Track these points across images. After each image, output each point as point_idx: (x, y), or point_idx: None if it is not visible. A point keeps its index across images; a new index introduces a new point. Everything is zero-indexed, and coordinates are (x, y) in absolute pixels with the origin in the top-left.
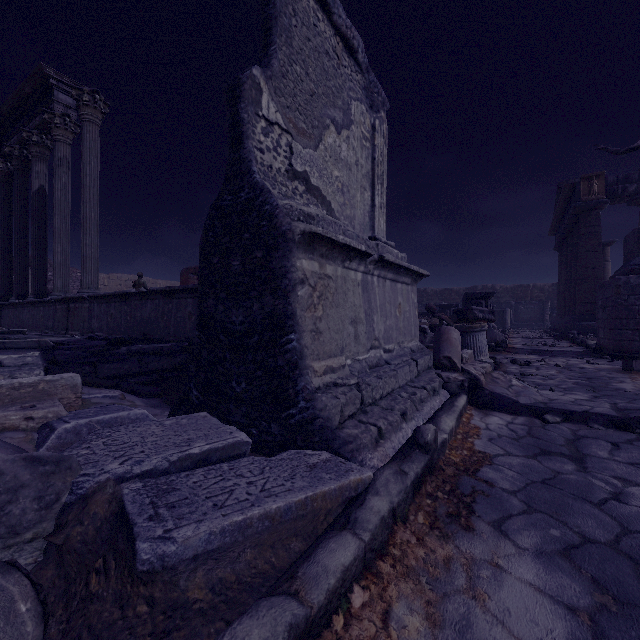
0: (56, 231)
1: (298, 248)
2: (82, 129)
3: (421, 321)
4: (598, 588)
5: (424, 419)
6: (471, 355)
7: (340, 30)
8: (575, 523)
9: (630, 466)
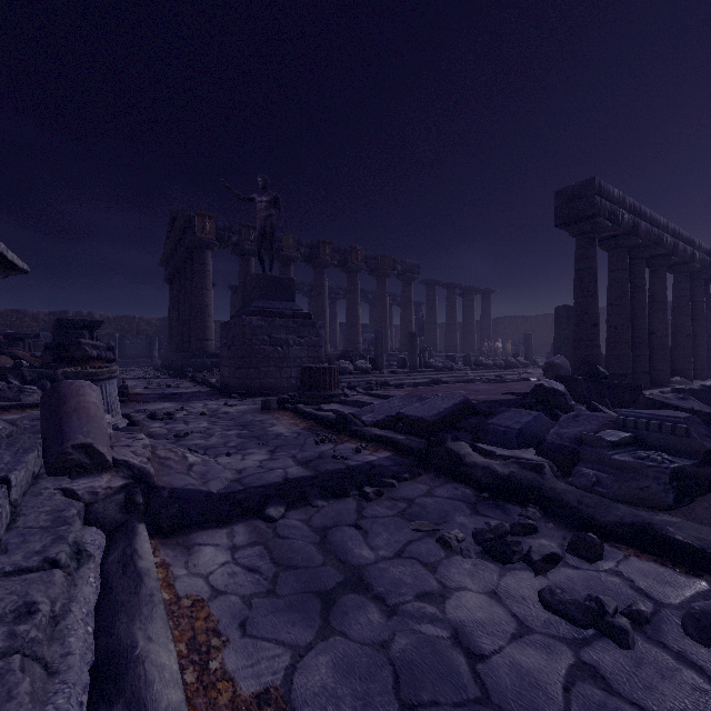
0: None
1: None
2: None
3: None
4: None
5: (82, 694)
6: None
7: None
8: None
9: (402, 560)
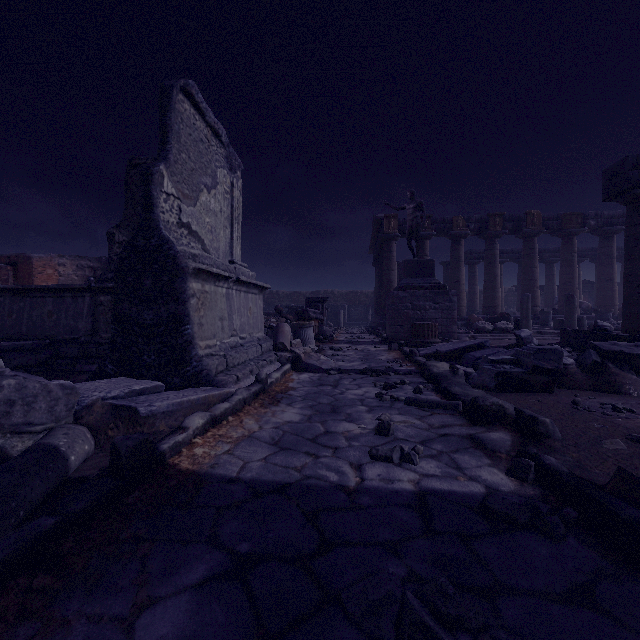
0: None
1: (191, 276)
2: None
3: (271, 320)
4: (316, 411)
5: None
6: (299, 342)
7: (210, 124)
8: (319, 400)
9: (354, 385)
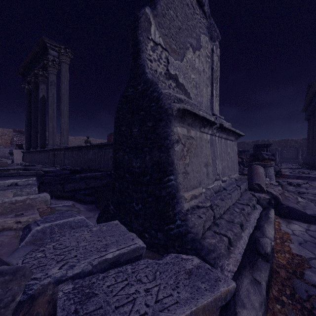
0: (49, 116)
1: (175, 120)
2: (61, 66)
3: None
4: None
5: (252, 227)
6: (268, 181)
7: None
8: None
9: None
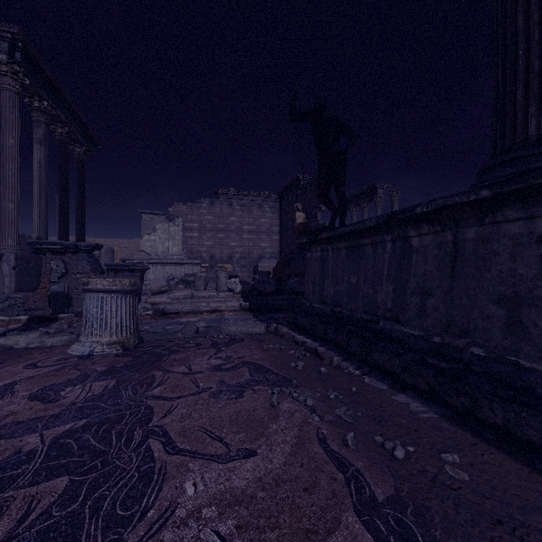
0: None
1: None
2: (392, 205)
3: None
4: None
5: None
6: None
7: None
8: None
9: None
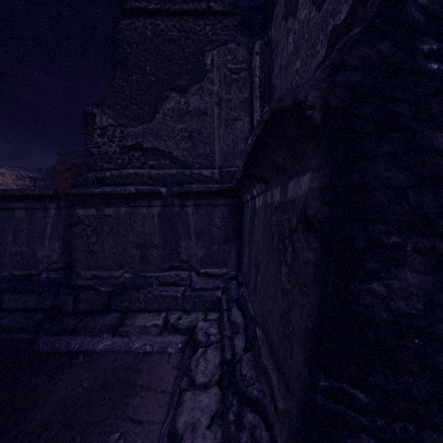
0: None
1: None
2: None
3: None
4: None
5: None
6: None
7: None
8: None
9: None
